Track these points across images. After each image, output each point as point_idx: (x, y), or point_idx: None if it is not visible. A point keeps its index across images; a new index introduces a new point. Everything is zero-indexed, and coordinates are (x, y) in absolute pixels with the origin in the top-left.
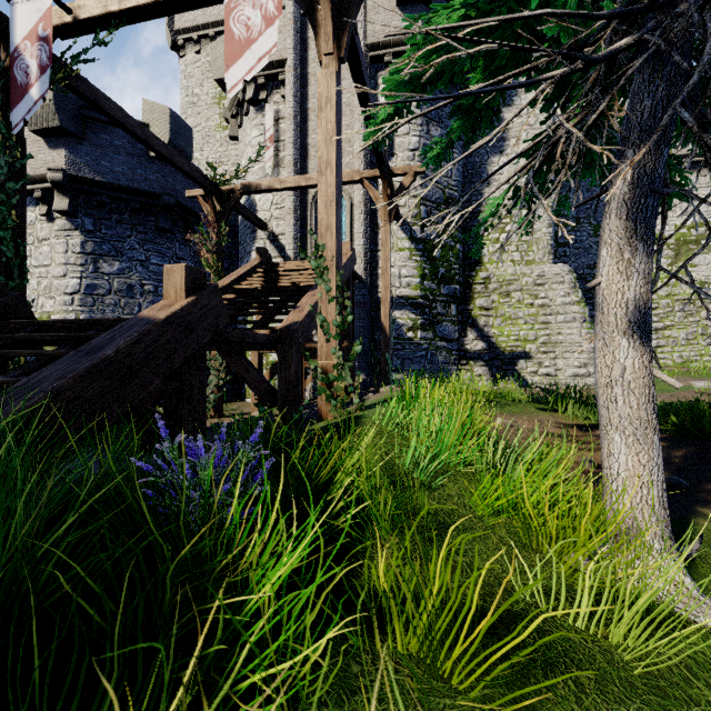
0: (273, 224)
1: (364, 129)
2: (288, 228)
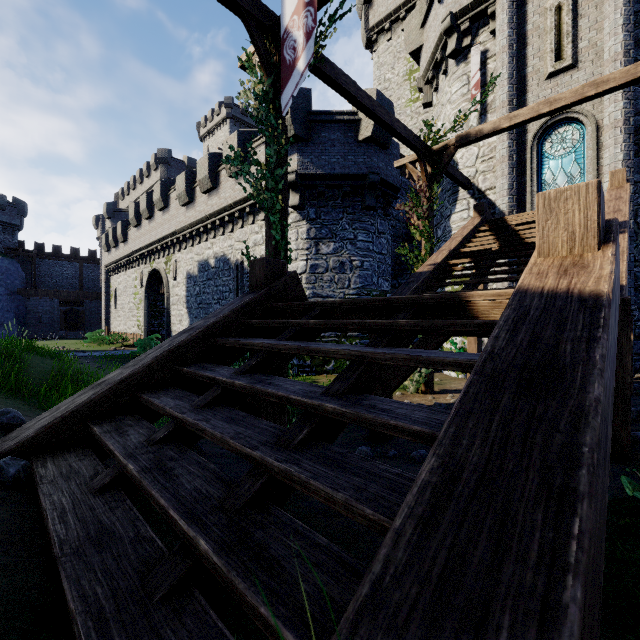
0: (479, 180)
1: (624, 17)
2: (500, 179)
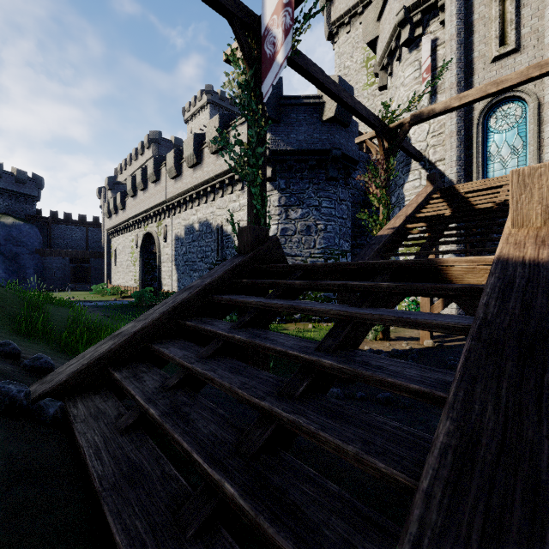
0: (429, 153)
1: None
2: (449, 152)
